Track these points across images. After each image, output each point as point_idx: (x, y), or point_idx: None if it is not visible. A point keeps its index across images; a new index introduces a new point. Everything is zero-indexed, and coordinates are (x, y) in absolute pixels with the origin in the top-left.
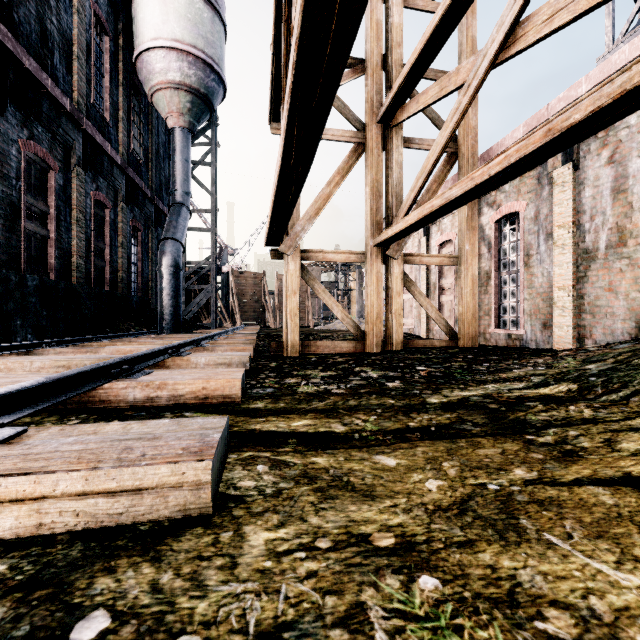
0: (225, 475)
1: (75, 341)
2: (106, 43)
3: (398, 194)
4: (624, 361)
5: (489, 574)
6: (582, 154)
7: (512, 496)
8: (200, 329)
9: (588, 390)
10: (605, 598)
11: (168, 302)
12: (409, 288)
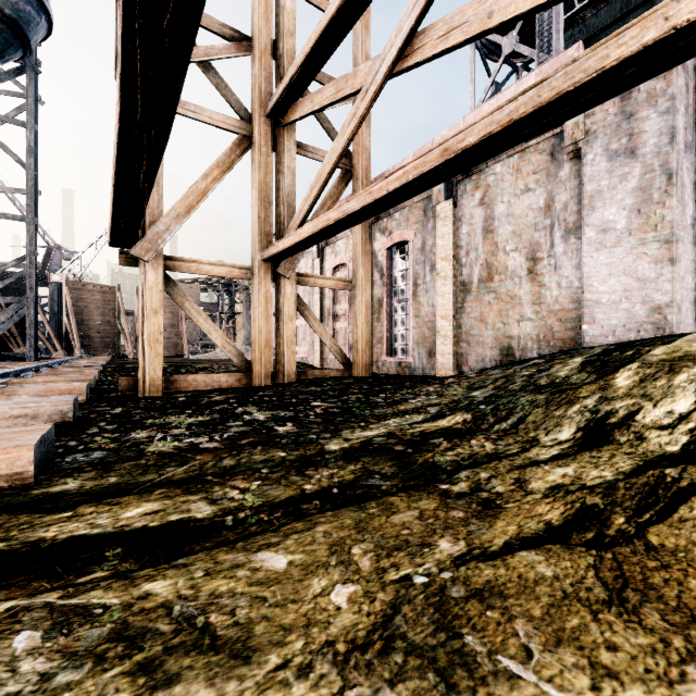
0: None
1: None
2: None
3: (290, 204)
4: (502, 387)
5: None
6: (460, 193)
7: (446, 592)
8: (6, 361)
9: (481, 419)
10: None
11: None
12: (303, 312)
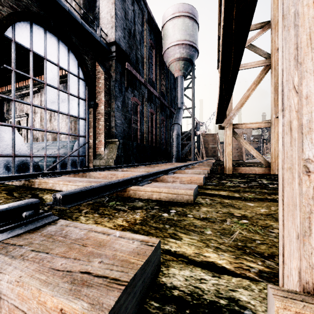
0: (197, 199)
1: (147, 164)
2: (153, 52)
3: None
4: None
5: (264, 223)
6: None
7: None
8: (187, 161)
9: None
10: None
11: (175, 149)
12: None
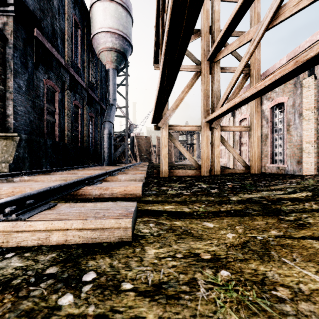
0: (136, 227)
1: (67, 169)
2: (79, 32)
3: (217, 96)
4: None
5: (253, 272)
6: None
7: (268, 242)
8: (120, 164)
9: (317, 195)
10: (307, 285)
11: (106, 151)
12: (223, 143)
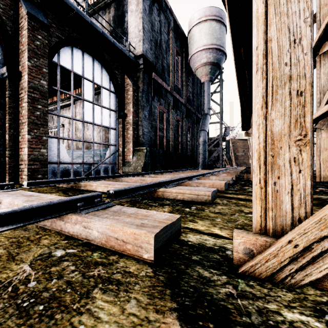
0: (215, 200)
1: (172, 171)
2: (179, 59)
3: (325, 91)
4: None
5: None
6: None
7: None
8: (214, 168)
9: None
10: None
11: (201, 156)
12: None
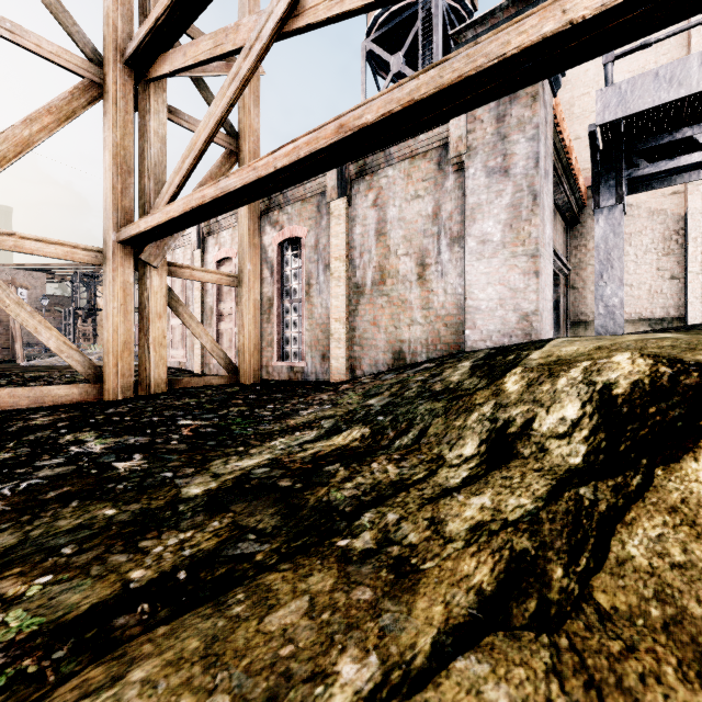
0: None
1: None
2: None
3: (159, 178)
4: (398, 394)
5: None
6: (354, 192)
7: None
8: None
9: (381, 434)
10: None
11: None
12: (176, 309)
